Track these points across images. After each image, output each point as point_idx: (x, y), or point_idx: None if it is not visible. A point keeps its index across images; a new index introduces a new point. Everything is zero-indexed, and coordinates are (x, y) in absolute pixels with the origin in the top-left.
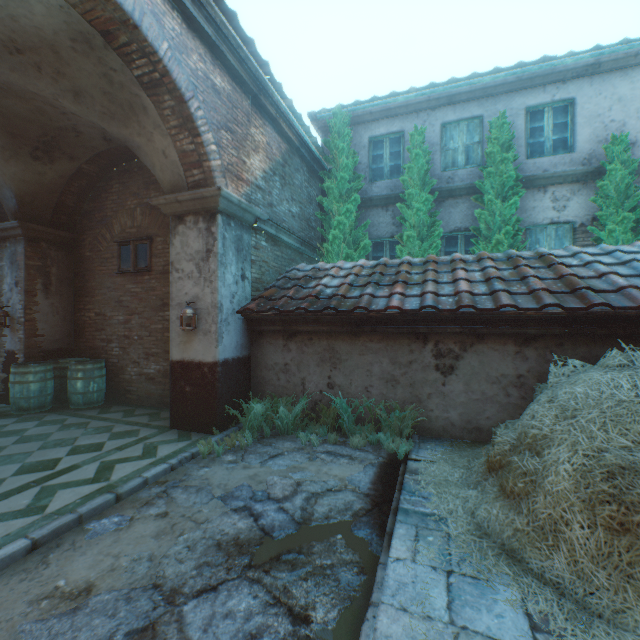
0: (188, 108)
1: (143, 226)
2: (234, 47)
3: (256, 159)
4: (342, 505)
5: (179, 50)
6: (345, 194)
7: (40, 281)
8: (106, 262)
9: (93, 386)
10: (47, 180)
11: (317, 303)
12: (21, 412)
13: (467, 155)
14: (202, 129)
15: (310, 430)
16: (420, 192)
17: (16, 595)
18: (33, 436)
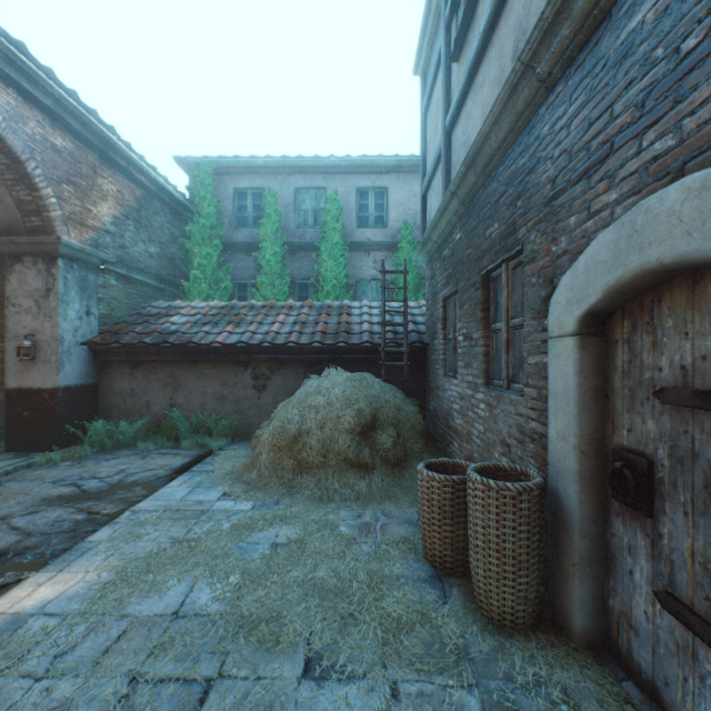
0: (25, 168)
1: None
2: (76, 114)
3: (105, 206)
4: (152, 475)
5: (15, 120)
6: (209, 238)
7: None
8: None
9: None
10: None
11: (160, 337)
12: None
13: (316, 218)
14: (41, 185)
15: (151, 441)
16: (273, 245)
17: None
18: None
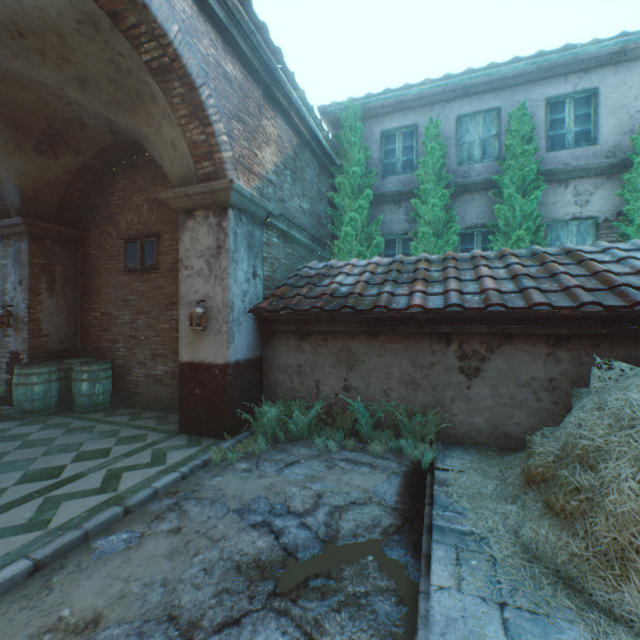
0: (199, 95)
1: (150, 223)
2: (246, 33)
3: (267, 152)
4: (369, 521)
5: (190, 33)
6: (357, 190)
7: (44, 279)
8: (112, 260)
9: (99, 388)
10: (52, 175)
11: (333, 302)
12: (25, 415)
13: (484, 149)
14: (213, 118)
15: (326, 435)
16: (435, 187)
17: (15, 627)
18: (37, 441)
